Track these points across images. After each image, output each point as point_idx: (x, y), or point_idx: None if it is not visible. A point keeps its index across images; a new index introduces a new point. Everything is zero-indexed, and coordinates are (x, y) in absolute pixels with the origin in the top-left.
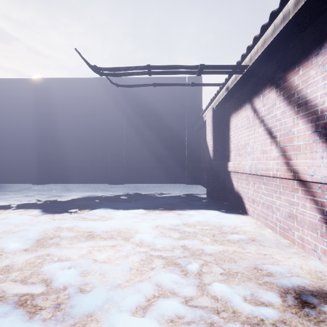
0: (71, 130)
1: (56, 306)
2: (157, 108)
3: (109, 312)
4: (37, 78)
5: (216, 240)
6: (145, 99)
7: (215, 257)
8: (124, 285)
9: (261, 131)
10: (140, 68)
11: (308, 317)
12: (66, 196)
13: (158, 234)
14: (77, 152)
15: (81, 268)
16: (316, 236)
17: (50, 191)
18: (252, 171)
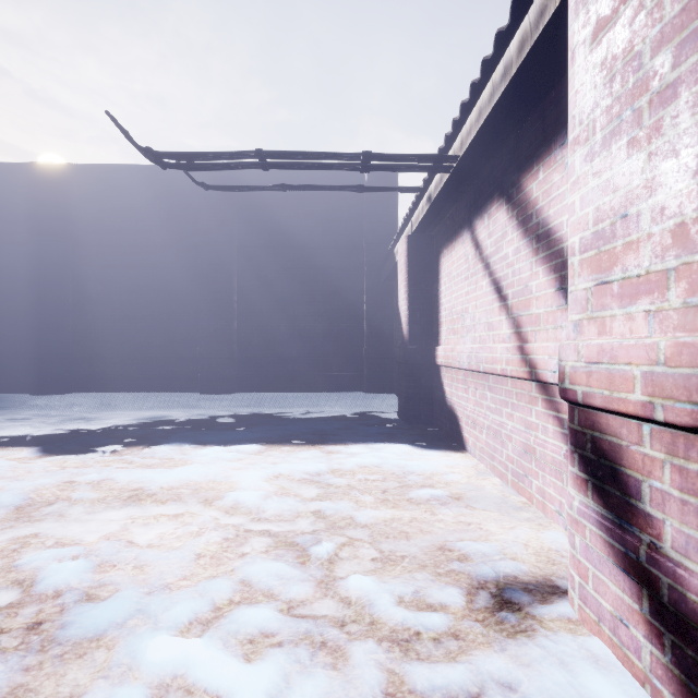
0: (118, 276)
1: (32, 625)
2: (304, 233)
3: (134, 631)
4: (42, 164)
5: (387, 500)
6: (279, 214)
7: (372, 531)
8: (178, 585)
9: (486, 286)
10: (242, 155)
11: (502, 625)
12: (101, 419)
13: (274, 491)
14: (132, 324)
15: (99, 557)
16: (561, 487)
17: (69, 409)
18: (471, 364)
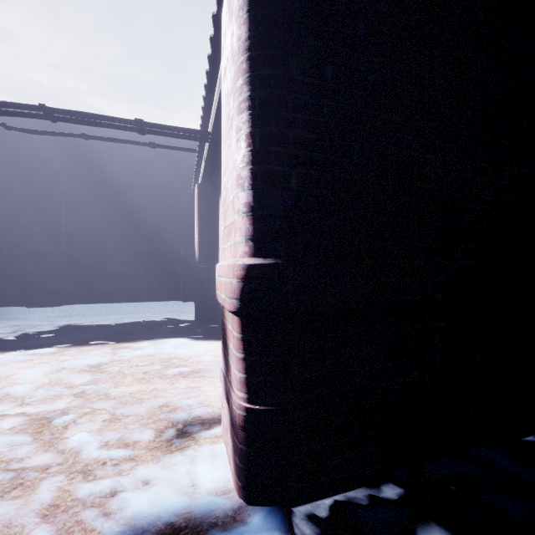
0: None
1: None
2: (129, 173)
3: None
4: None
5: (143, 378)
6: (106, 156)
7: (117, 401)
8: None
9: None
10: (26, 107)
11: (170, 447)
12: None
13: (49, 382)
14: None
15: None
16: None
17: None
18: None
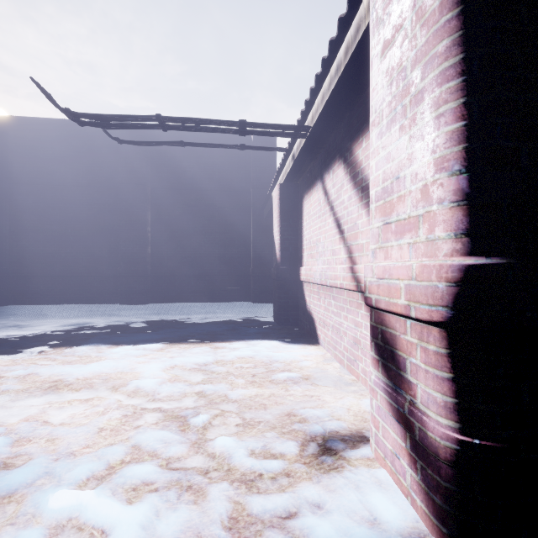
0: (50, 210)
1: None
2: (204, 179)
3: (40, 488)
4: None
5: (255, 381)
6: (184, 164)
7: (240, 405)
8: (81, 451)
9: (331, 223)
10: (145, 118)
11: (322, 465)
12: (32, 326)
13: (169, 378)
14: (61, 248)
15: (18, 434)
16: None
17: (5, 318)
18: (322, 280)
